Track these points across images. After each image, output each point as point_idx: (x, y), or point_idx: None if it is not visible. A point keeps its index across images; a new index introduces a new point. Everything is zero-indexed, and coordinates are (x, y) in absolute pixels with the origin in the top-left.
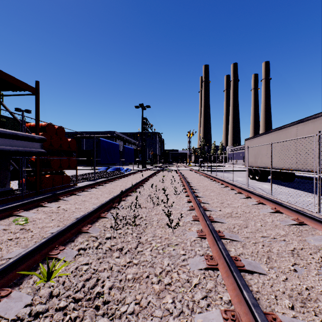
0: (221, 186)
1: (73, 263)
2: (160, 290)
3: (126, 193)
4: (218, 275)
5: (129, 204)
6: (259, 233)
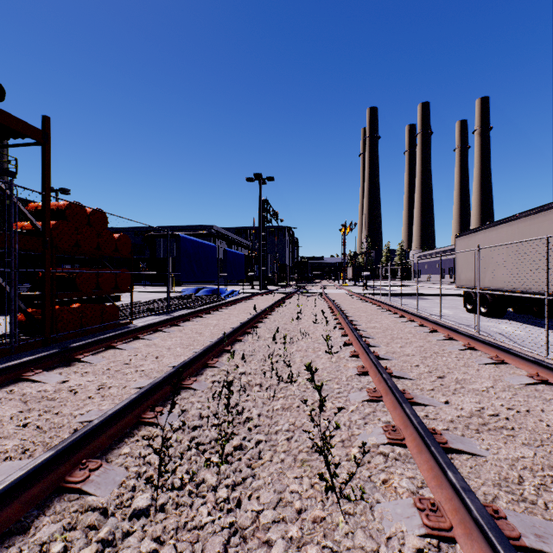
0: (420, 331)
1: None
2: None
3: (220, 347)
4: None
5: (223, 376)
6: None
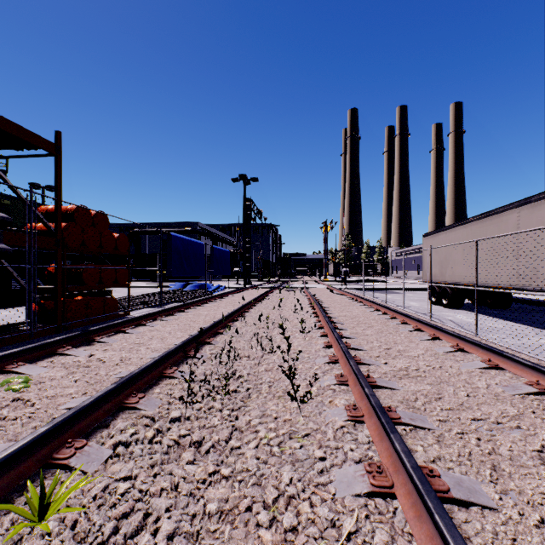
0: (383, 318)
1: (99, 477)
2: (274, 544)
3: (214, 330)
4: (395, 510)
5: (219, 350)
6: (466, 411)
